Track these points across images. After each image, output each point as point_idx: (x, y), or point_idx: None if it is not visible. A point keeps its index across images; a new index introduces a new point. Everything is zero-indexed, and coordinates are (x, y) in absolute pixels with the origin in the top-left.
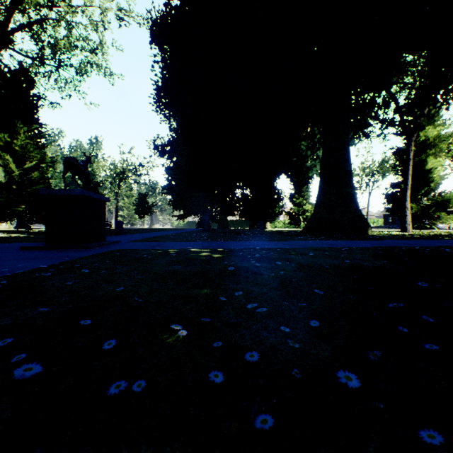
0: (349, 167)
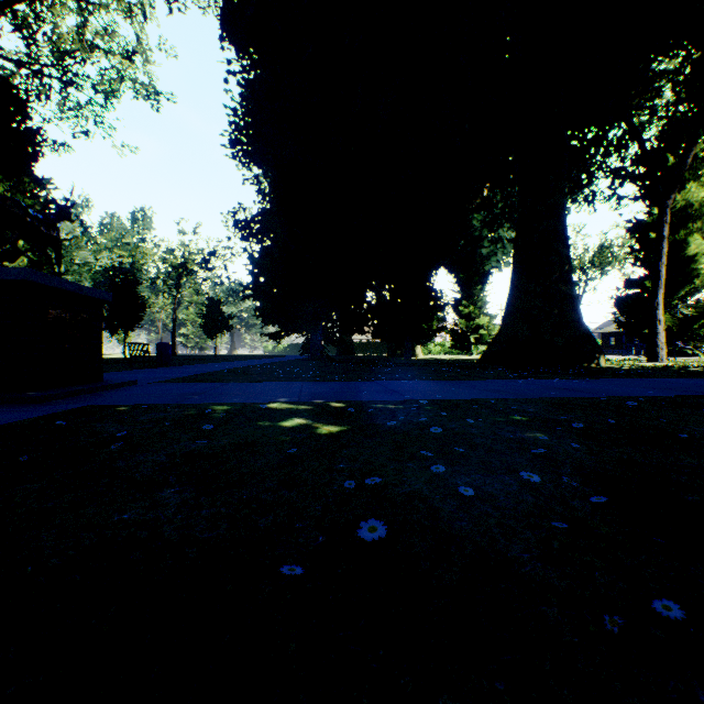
0: (565, 248)
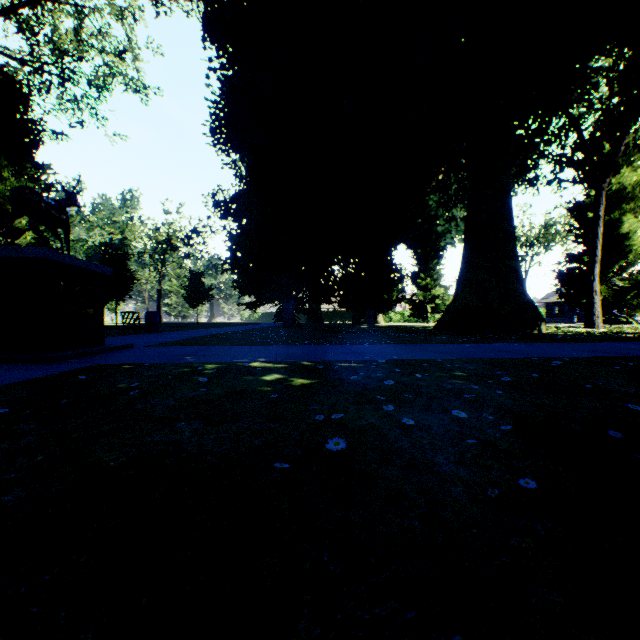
0: (511, 227)
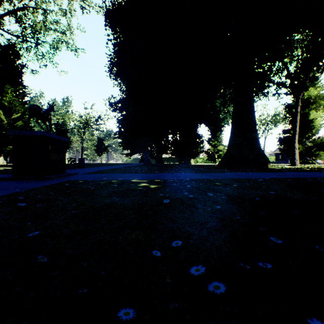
0: (253, 117)
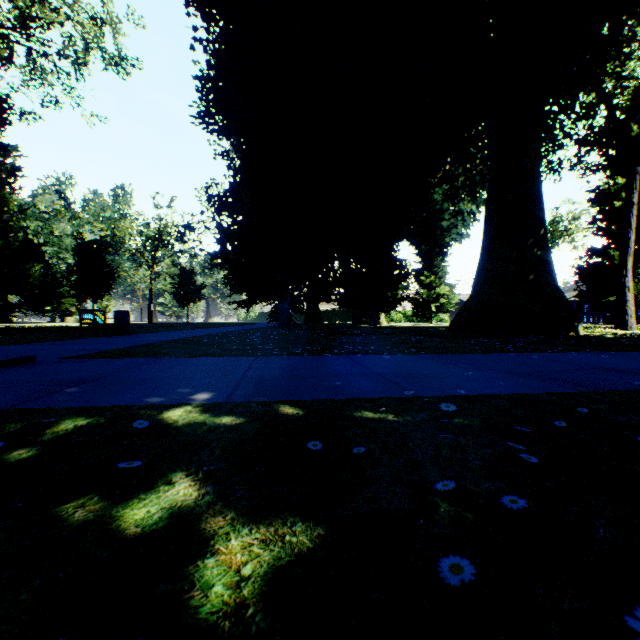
0: (541, 211)
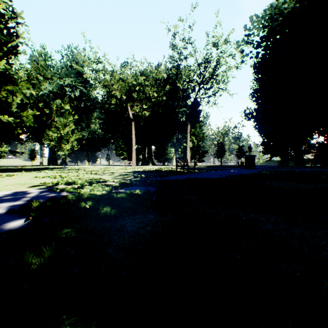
0: None
